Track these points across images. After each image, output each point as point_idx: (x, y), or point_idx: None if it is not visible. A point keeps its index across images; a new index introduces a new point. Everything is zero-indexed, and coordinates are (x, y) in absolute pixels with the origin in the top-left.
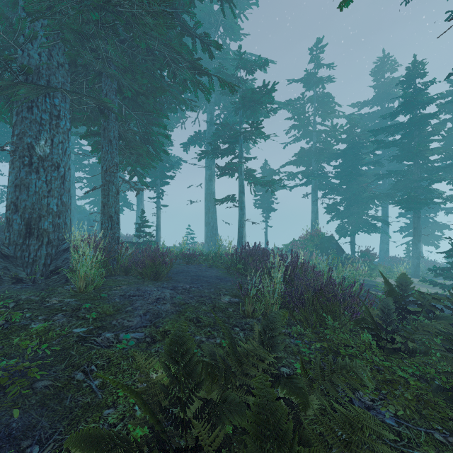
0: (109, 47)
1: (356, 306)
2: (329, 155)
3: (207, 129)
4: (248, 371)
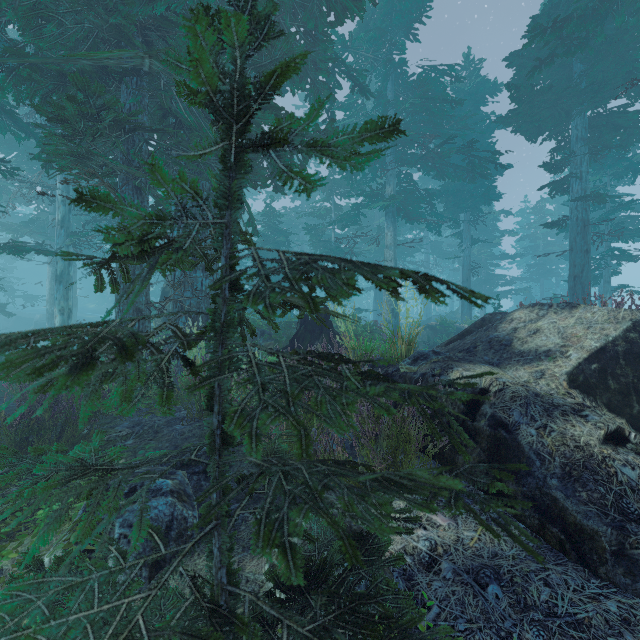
0: None
1: None
2: None
3: None
4: None
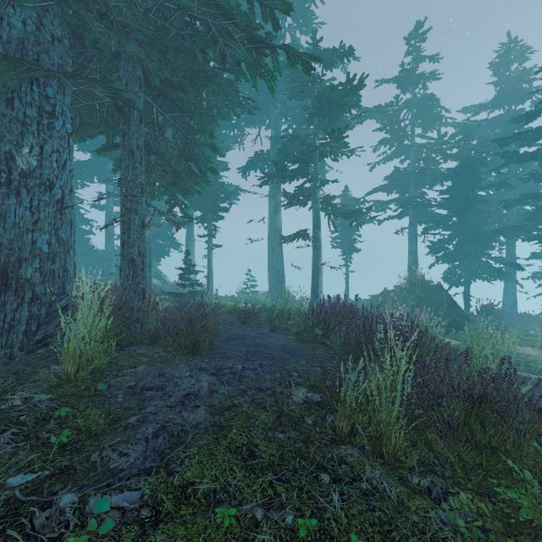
0: (121, 2)
1: None
2: (433, 176)
3: (271, 148)
4: None
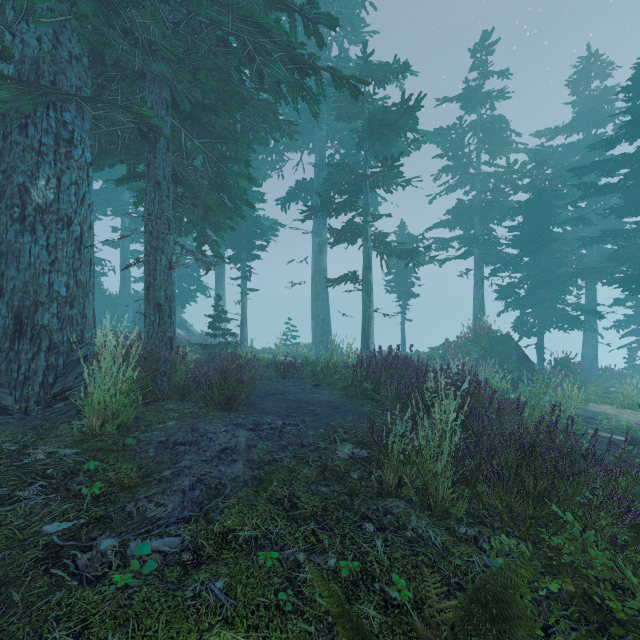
0: (148, 19)
1: (614, 485)
2: (502, 210)
3: (315, 176)
4: None
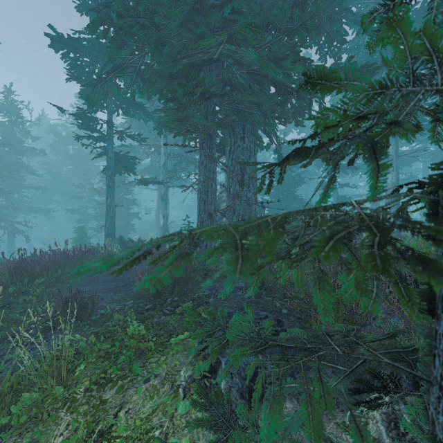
0: None
1: None
2: None
3: None
4: None
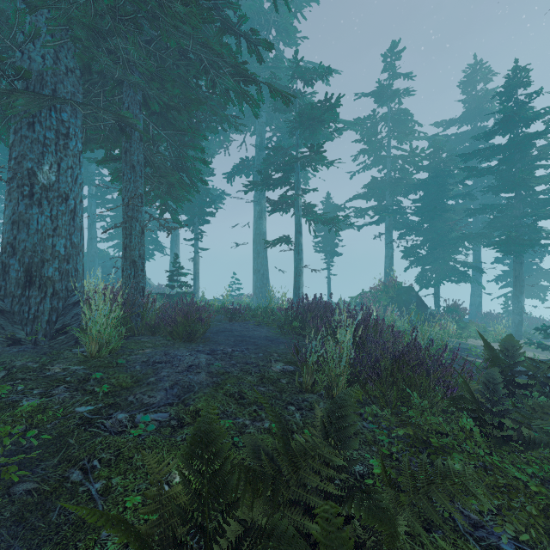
0: (130, 46)
1: (449, 379)
2: (407, 186)
3: (256, 155)
4: (307, 482)
